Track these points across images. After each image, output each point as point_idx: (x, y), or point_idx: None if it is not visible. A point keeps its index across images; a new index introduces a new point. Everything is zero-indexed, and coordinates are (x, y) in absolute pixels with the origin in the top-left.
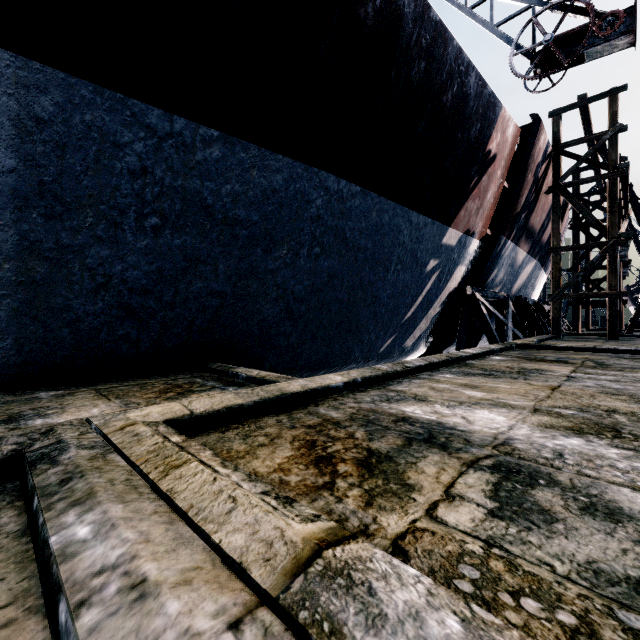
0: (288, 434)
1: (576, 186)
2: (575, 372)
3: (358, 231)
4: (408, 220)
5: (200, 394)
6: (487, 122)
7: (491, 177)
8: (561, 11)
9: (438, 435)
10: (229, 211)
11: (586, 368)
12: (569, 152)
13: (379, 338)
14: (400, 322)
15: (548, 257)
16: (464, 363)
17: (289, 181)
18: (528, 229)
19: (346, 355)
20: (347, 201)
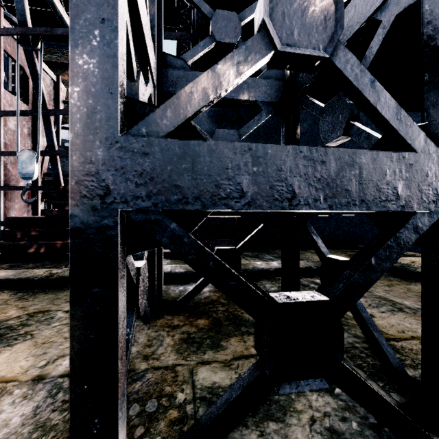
0: None
1: None
2: None
3: None
4: None
5: None
6: None
7: None
8: None
9: None
10: None
11: None
12: None
13: None
14: None
15: None
16: None
17: None
18: None
19: None
20: None
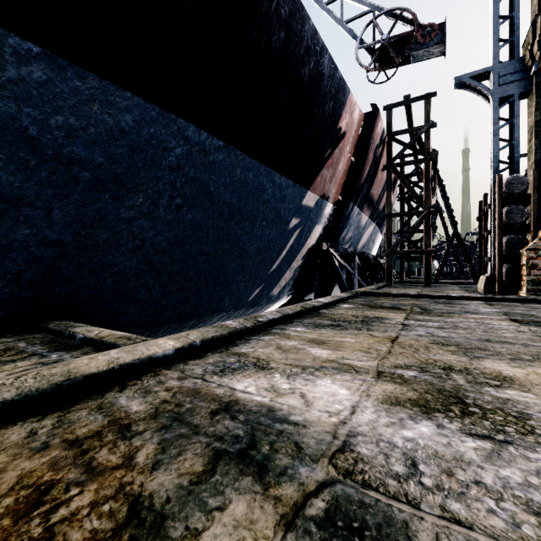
0: (16, 471)
1: (402, 168)
2: (408, 319)
3: (223, 186)
4: (272, 180)
5: (2, 367)
6: (338, 102)
7: (342, 151)
8: (394, 18)
9: (262, 439)
10: (63, 147)
11: (415, 314)
12: (398, 139)
13: (248, 288)
14: (267, 273)
15: (383, 222)
16: (317, 313)
17: (141, 124)
18: (369, 198)
19: (216, 305)
20: (210, 154)
